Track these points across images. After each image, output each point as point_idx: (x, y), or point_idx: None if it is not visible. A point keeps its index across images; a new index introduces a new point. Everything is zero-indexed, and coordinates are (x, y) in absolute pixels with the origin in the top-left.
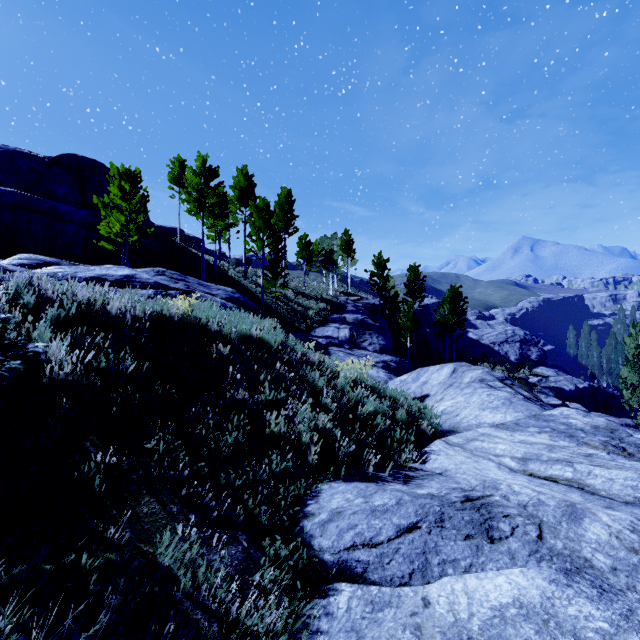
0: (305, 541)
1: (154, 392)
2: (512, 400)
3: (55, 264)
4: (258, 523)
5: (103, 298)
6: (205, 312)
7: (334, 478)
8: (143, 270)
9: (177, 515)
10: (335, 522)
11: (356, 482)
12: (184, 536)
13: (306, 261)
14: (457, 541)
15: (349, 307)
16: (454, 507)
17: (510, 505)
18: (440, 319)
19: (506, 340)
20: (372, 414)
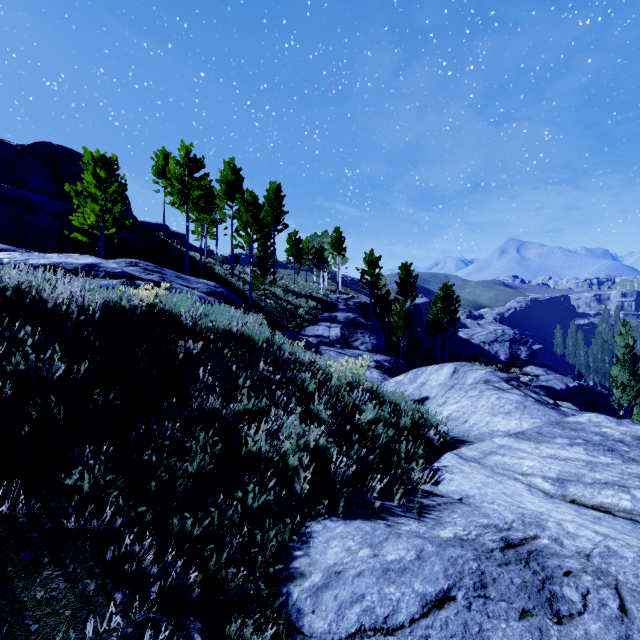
0: (290, 619)
1: (93, 403)
2: (525, 404)
3: (8, 251)
4: (223, 593)
5: (43, 285)
6: (177, 305)
7: (329, 513)
8: (114, 261)
9: (93, 597)
10: (333, 589)
11: (359, 521)
12: (98, 636)
13: (296, 259)
14: (510, 621)
15: (340, 306)
16: (494, 560)
17: (566, 553)
18: (433, 318)
19: (496, 339)
20: (371, 423)
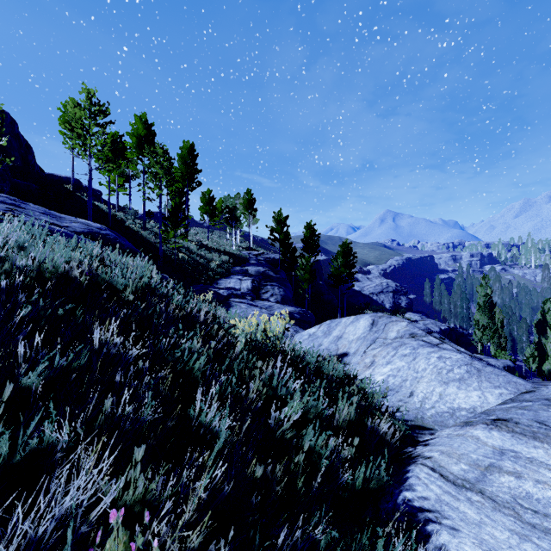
0: None
1: None
2: (476, 366)
3: None
4: None
5: None
6: None
7: None
8: None
9: None
10: None
11: None
12: None
13: (209, 216)
14: None
15: (251, 260)
16: None
17: None
18: (334, 272)
19: (382, 291)
20: (297, 420)
